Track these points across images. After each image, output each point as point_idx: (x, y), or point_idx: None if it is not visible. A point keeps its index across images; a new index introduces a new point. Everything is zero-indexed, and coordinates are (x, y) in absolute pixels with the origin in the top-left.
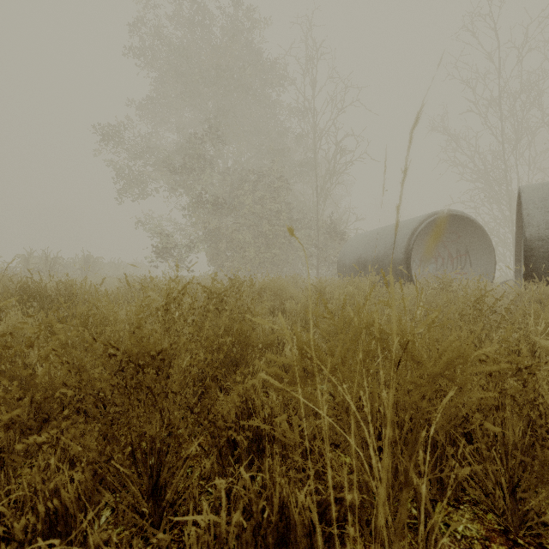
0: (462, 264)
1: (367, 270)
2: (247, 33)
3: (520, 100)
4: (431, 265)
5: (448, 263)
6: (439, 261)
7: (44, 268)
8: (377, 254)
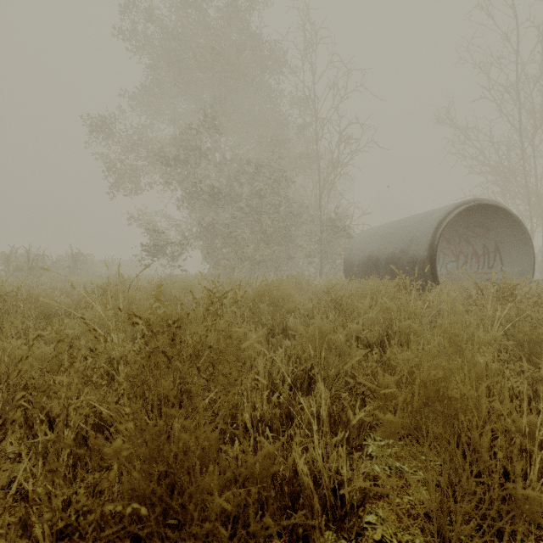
0: (491, 263)
1: (380, 269)
2: (245, 13)
3: (540, 84)
4: (450, 263)
5: (472, 261)
6: (461, 259)
7: (25, 266)
8: (392, 251)
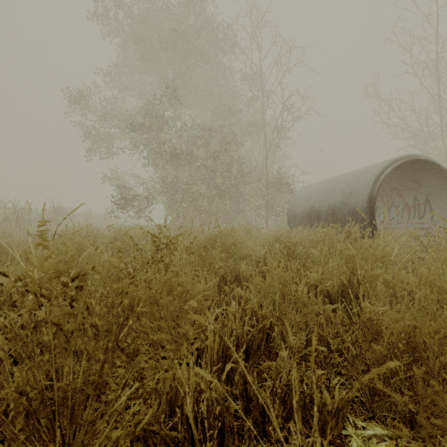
0: (421, 213)
1: (321, 220)
2: (201, 0)
3: None
4: (383, 214)
5: (403, 213)
6: (393, 210)
7: (12, 217)
8: (332, 203)
